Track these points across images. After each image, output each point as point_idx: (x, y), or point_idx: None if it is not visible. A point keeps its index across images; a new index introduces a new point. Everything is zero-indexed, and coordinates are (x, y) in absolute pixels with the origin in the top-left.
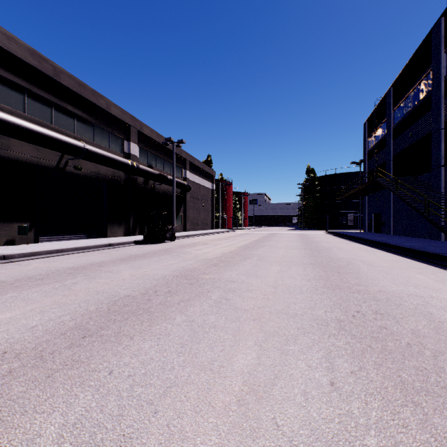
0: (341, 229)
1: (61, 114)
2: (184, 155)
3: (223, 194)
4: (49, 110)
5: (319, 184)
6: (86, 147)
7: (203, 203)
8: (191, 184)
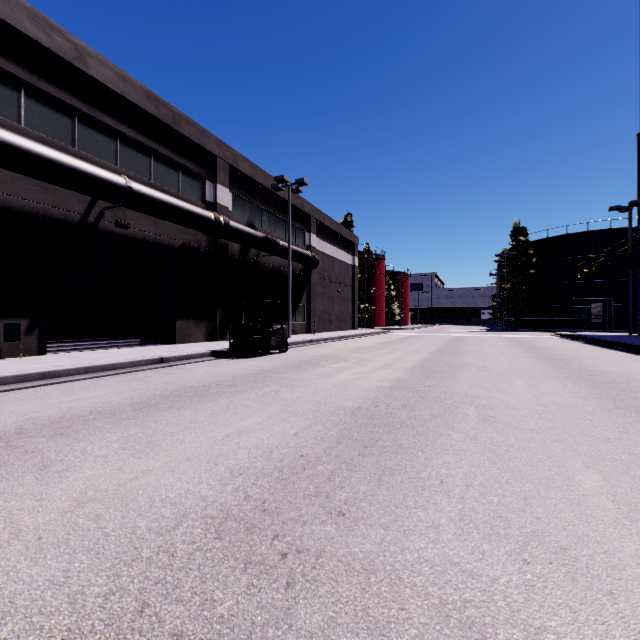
0: (581, 330)
1: (91, 131)
2: (308, 209)
3: (371, 274)
4: (69, 121)
5: (535, 253)
6: (130, 185)
7: (339, 288)
8: (320, 257)
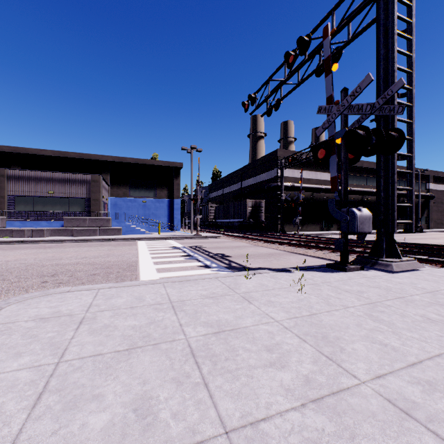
0: None
1: (362, 179)
2: (427, 173)
3: None
4: (358, 179)
5: None
6: (374, 191)
7: None
8: (434, 193)
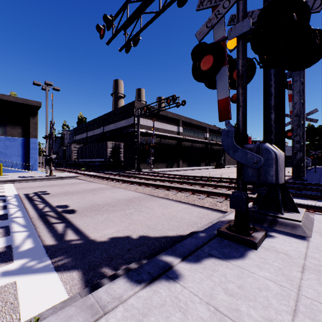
0: None
1: (191, 131)
2: None
3: None
4: (190, 131)
5: (319, 134)
6: (199, 140)
7: None
8: None
